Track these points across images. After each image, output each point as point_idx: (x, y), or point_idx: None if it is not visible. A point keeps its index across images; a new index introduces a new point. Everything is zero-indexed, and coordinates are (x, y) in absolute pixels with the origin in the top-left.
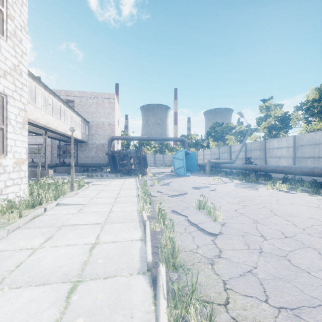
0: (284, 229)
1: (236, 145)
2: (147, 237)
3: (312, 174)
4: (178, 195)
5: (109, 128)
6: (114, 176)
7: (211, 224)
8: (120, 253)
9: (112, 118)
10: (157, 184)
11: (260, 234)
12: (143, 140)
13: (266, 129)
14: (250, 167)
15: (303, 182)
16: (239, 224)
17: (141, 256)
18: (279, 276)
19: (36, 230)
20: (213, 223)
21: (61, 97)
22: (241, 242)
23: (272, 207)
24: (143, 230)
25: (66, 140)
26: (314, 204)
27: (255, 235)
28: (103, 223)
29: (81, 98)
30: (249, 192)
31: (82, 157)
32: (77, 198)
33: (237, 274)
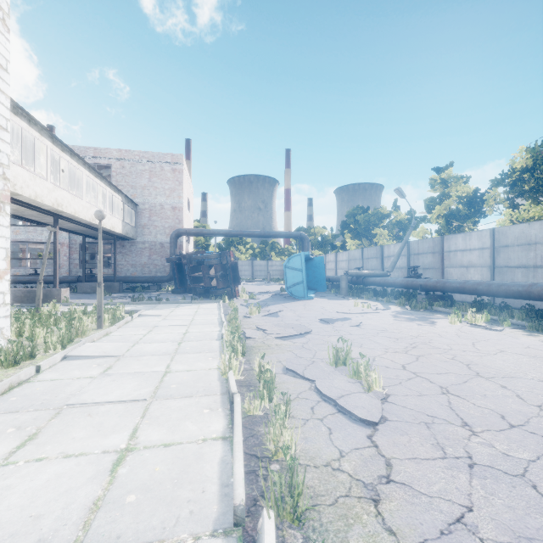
0: (502, 408)
1: (392, 244)
2: (236, 436)
3: (528, 297)
4: (295, 336)
5: (173, 215)
6: (181, 300)
7: (361, 397)
8: (177, 476)
9: (179, 198)
10: (257, 315)
11: (460, 420)
12: (232, 235)
13: (441, 217)
14: (417, 284)
15: (511, 310)
16: (416, 397)
17: (221, 483)
18: (527, 532)
19: (8, 418)
20: (364, 395)
21: (87, 159)
22: (427, 440)
23: (468, 358)
24: (229, 415)
25: (96, 235)
26: (540, 351)
27: (451, 422)
28: (149, 399)
29: (123, 162)
30: (420, 329)
31: (124, 266)
32: (106, 343)
33: (434, 531)
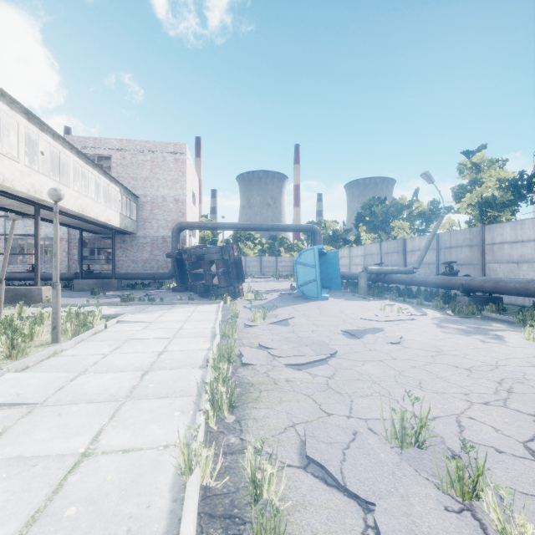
0: None
1: (417, 237)
2: None
3: None
4: (313, 362)
5: (175, 208)
6: (177, 300)
7: None
8: None
9: (182, 190)
10: (262, 322)
11: None
12: (237, 229)
13: (472, 207)
14: (457, 283)
15: None
16: None
17: None
18: None
19: None
20: None
21: (87, 150)
22: None
23: None
24: None
25: (94, 229)
26: None
27: None
28: None
29: (124, 152)
30: (490, 349)
31: (125, 262)
32: (36, 375)
33: None
